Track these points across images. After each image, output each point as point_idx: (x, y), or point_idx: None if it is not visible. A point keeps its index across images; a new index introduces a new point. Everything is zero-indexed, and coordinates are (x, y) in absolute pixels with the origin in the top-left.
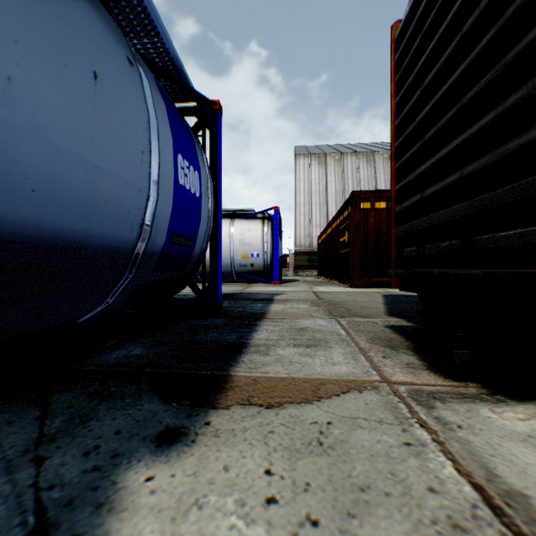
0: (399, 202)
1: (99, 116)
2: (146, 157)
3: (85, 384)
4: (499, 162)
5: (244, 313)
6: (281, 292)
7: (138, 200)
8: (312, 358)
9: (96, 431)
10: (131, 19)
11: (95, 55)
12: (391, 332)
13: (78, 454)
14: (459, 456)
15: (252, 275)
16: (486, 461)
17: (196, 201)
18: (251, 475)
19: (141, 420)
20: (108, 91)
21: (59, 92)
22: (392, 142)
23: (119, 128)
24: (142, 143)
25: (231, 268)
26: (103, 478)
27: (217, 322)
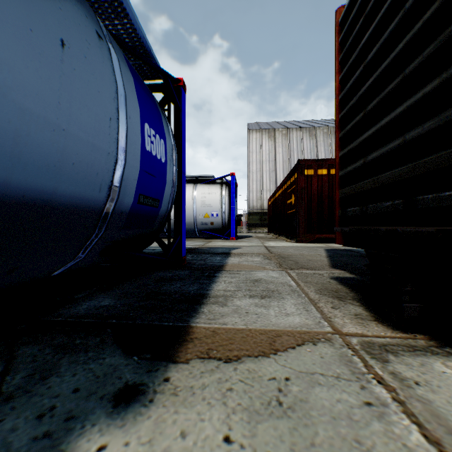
0: (343, 167)
1: (66, 82)
2: (114, 124)
3: (53, 336)
4: (443, 126)
5: (204, 266)
6: (237, 247)
7: (106, 163)
8: (267, 309)
9: (55, 389)
10: (103, 1)
11: (63, 24)
12: (336, 284)
13: (31, 416)
14: (423, 419)
15: (212, 232)
16: (451, 424)
17: (162, 166)
18: (209, 443)
19: (101, 376)
20: (76, 59)
21: (24, 55)
22: (336, 114)
23: (87, 95)
24: (110, 111)
25: (194, 226)
26: (52, 448)
27: (180, 274)
